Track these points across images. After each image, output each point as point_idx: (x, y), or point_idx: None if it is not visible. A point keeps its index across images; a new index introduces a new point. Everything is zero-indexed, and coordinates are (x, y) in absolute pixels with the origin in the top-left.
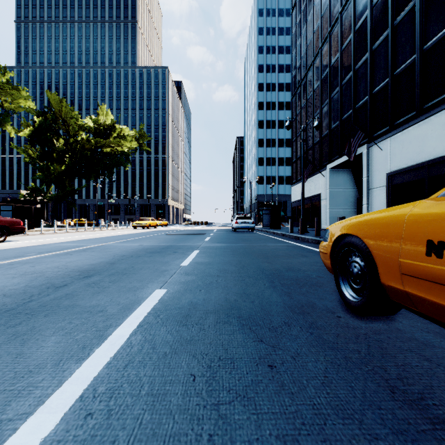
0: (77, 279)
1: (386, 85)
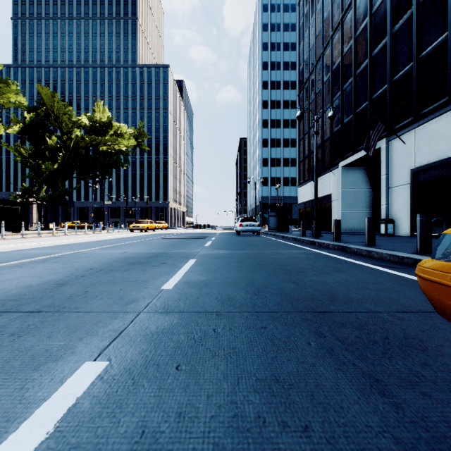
0: None
1: (410, 70)
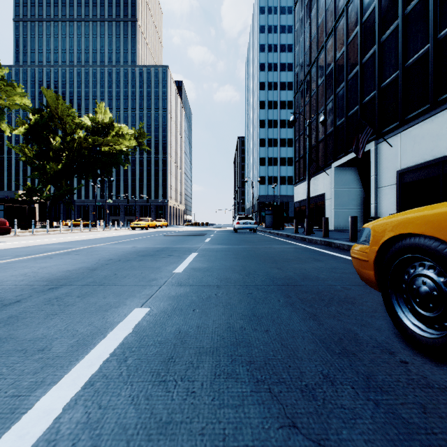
0: (38, 292)
1: (396, 77)
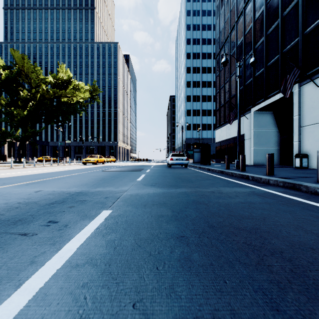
0: None
1: None
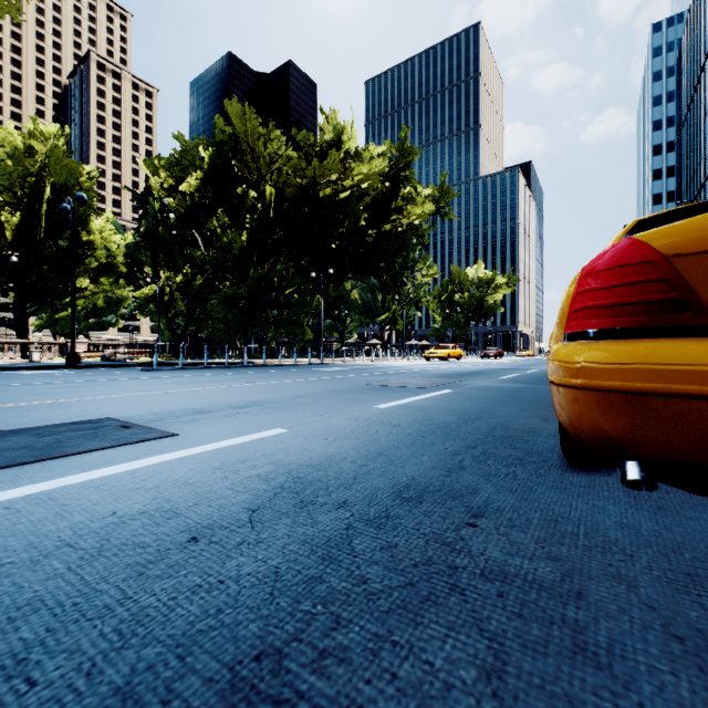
0: None
1: None
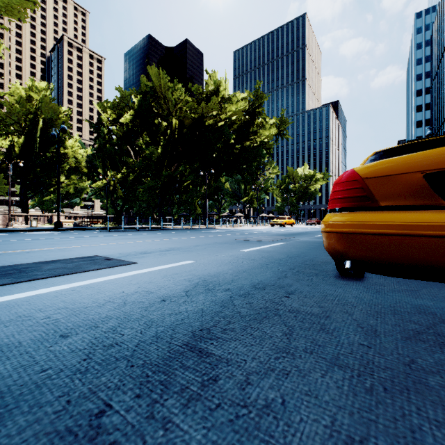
0: None
1: None
